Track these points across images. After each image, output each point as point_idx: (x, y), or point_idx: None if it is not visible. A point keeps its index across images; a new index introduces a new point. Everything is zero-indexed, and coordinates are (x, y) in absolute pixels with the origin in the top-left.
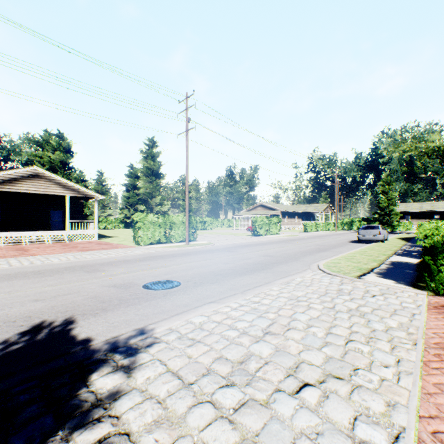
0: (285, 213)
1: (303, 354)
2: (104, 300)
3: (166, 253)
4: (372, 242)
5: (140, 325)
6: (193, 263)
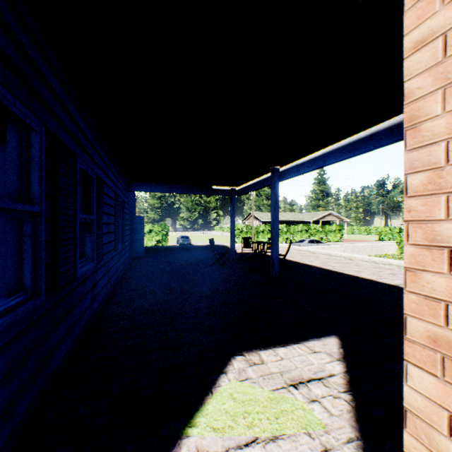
0: None
1: None
2: None
3: None
4: None
5: None
6: None
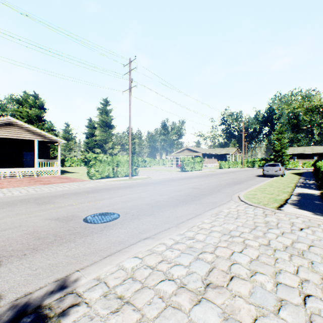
0: (205, 154)
1: None
2: (40, 236)
3: (112, 186)
4: (273, 176)
5: (65, 272)
6: (133, 195)
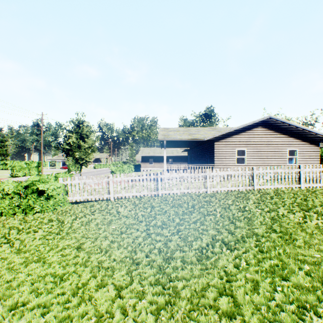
0: None
1: None
2: None
3: None
4: None
5: None
6: None
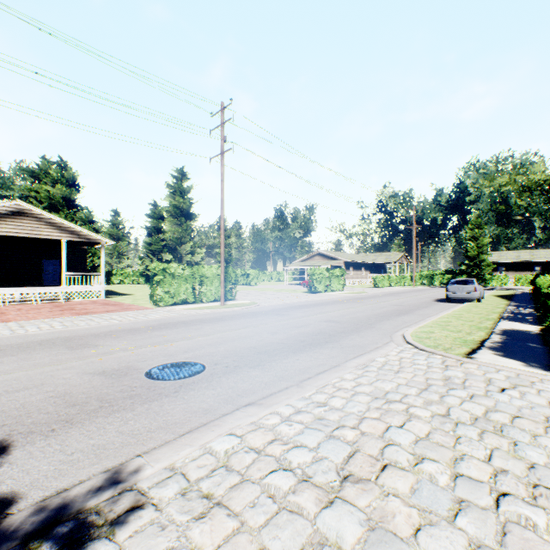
0: (349, 264)
1: (424, 539)
2: (76, 400)
3: (193, 318)
4: (465, 301)
5: (119, 457)
6: (227, 333)
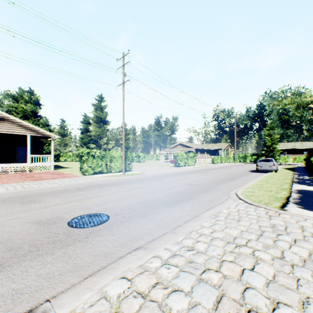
0: (198, 150)
1: None
2: (13, 245)
3: (105, 182)
4: (267, 171)
5: (31, 303)
6: (125, 192)
